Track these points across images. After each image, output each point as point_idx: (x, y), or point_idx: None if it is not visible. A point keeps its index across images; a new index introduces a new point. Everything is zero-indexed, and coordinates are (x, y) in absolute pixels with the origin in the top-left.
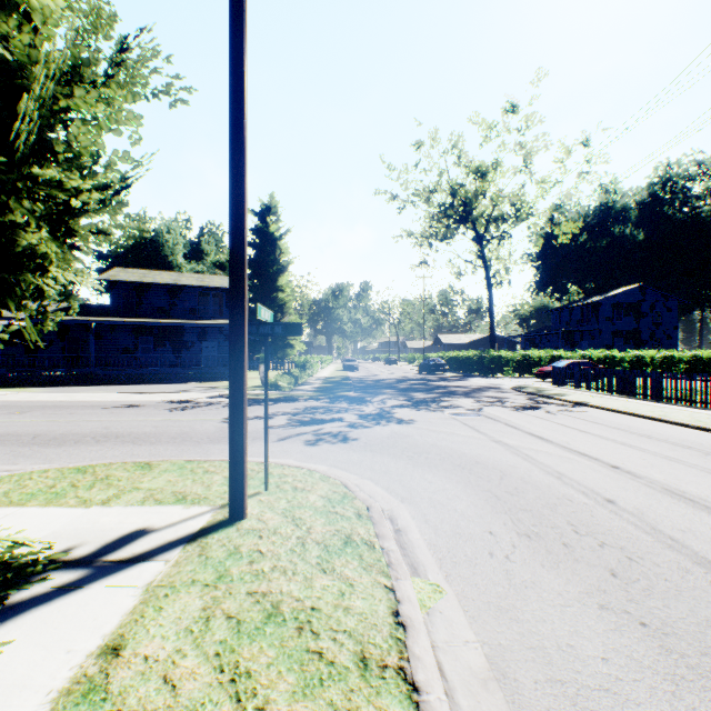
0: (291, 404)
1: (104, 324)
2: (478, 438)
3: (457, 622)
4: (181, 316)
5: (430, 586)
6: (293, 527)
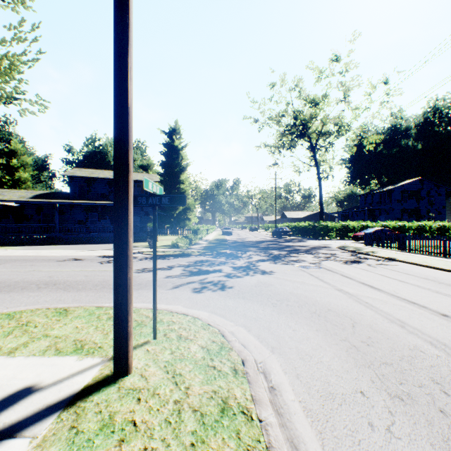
0: (186, 259)
1: (66, 205)
2: (324, 287)
3: None
4: None
5: None
6: (172, 386)
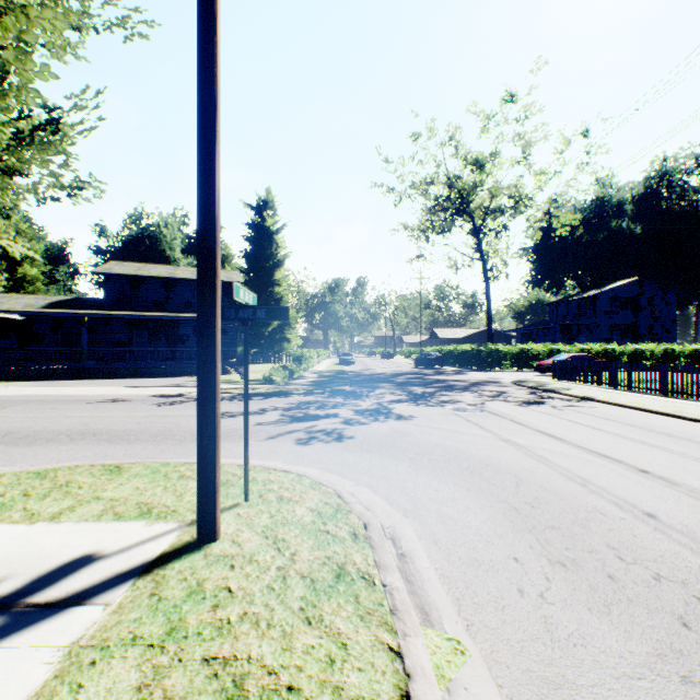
0: (285, 399)
1: (99, 318)
2: (484, 436)
3: None
4: (176, 309)
5: (448, 642)
6: (274, 552)
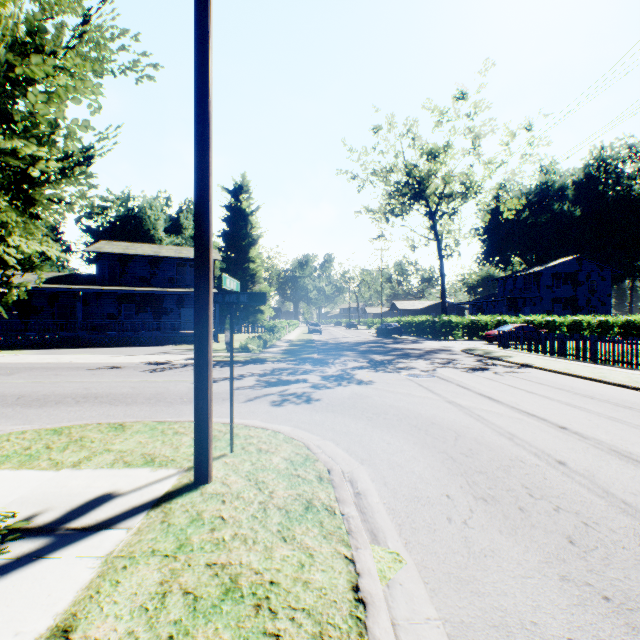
0: (260, 366)
1: (91, 292)
2: (432, 398)
3: (417, 596)
4: (161, 284)
5: (390, 554)
6: (256, 491)
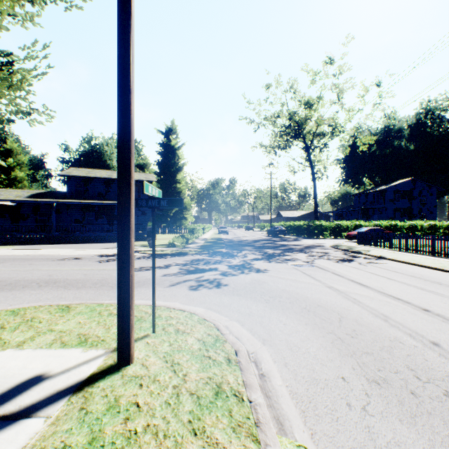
0: (182, 258)
1: (63, 204)
2: (315, 284)
3: None
4: (113, 198)
5: (298, 448)
6: (171, 373)
